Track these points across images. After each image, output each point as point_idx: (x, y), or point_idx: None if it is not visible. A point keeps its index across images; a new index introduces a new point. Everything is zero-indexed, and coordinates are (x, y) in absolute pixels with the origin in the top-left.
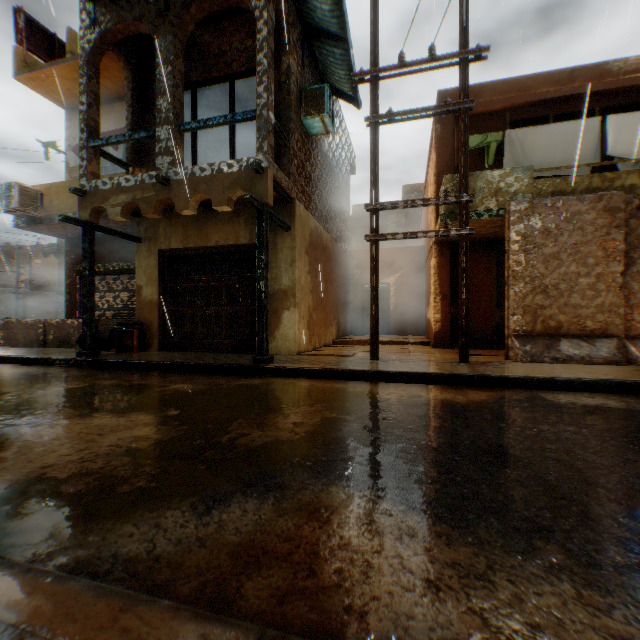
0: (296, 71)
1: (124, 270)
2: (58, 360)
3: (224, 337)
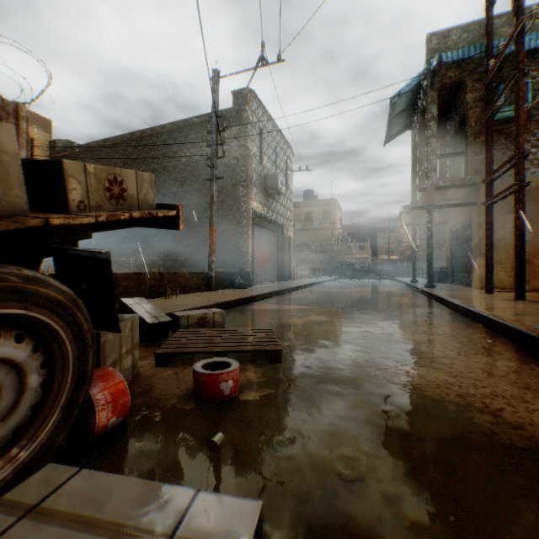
0: (480, 94)
1: None
2: (405, 283)
3: (463, 276)
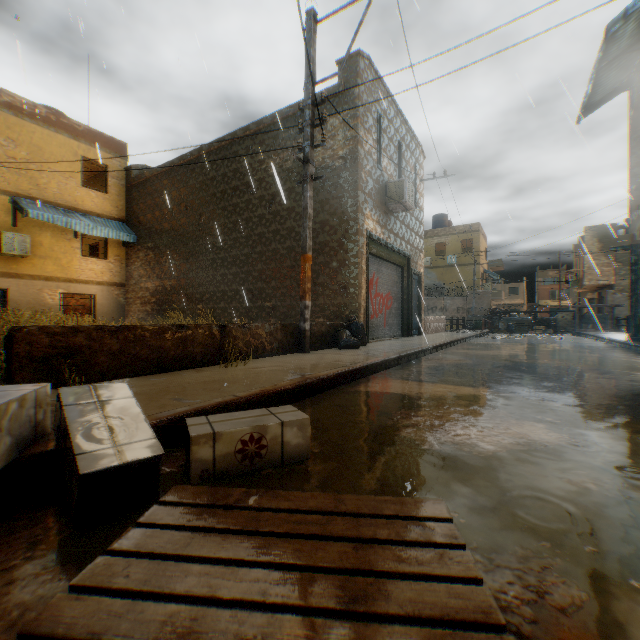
0: None
1: None
2: (614, 342)
3: None
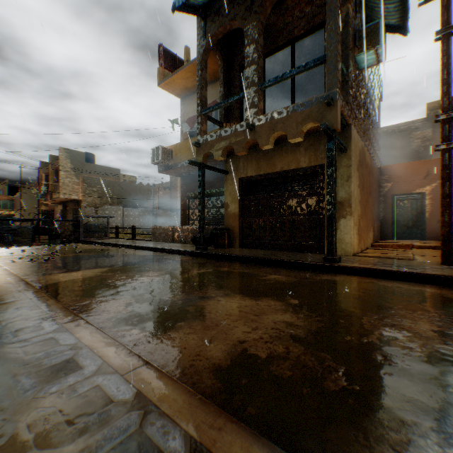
0: (351, 17)
1: (213, 194)
2: (185, 251)
3: (287, 239)
